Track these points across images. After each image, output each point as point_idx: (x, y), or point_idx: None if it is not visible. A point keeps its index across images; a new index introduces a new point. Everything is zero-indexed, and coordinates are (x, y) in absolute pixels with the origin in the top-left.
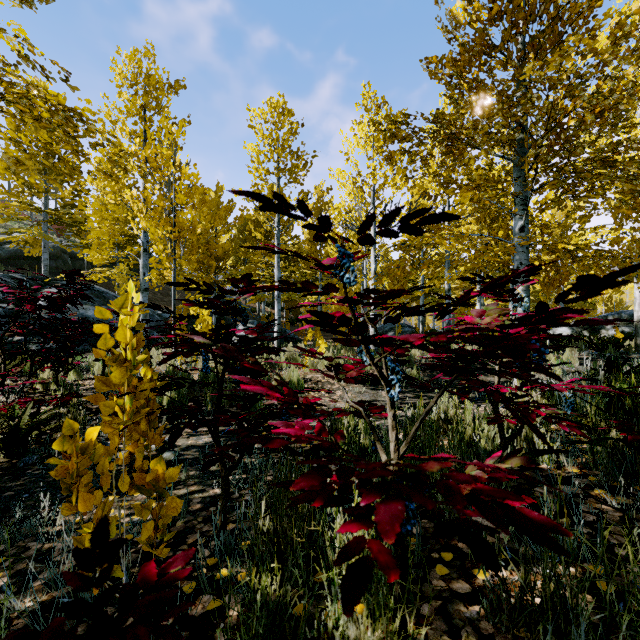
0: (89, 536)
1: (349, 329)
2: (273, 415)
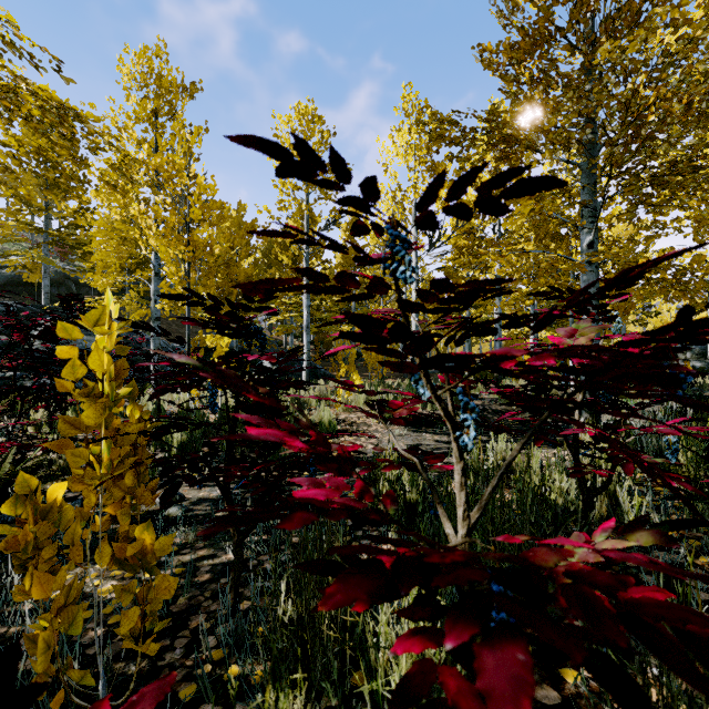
0: (45, 634)
1: (404, 346)
2: (297, 467)
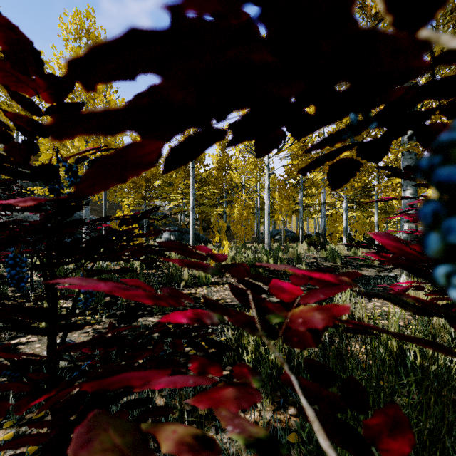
0: None
1: None
2: None
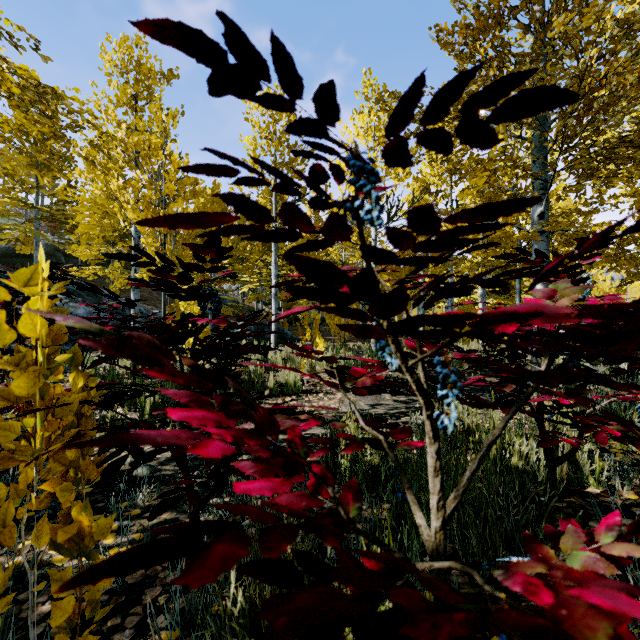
0: None
1: (370, 306)
2: None
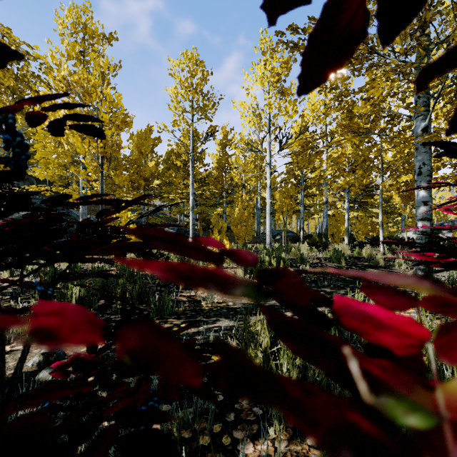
0: None
1: None
2: None
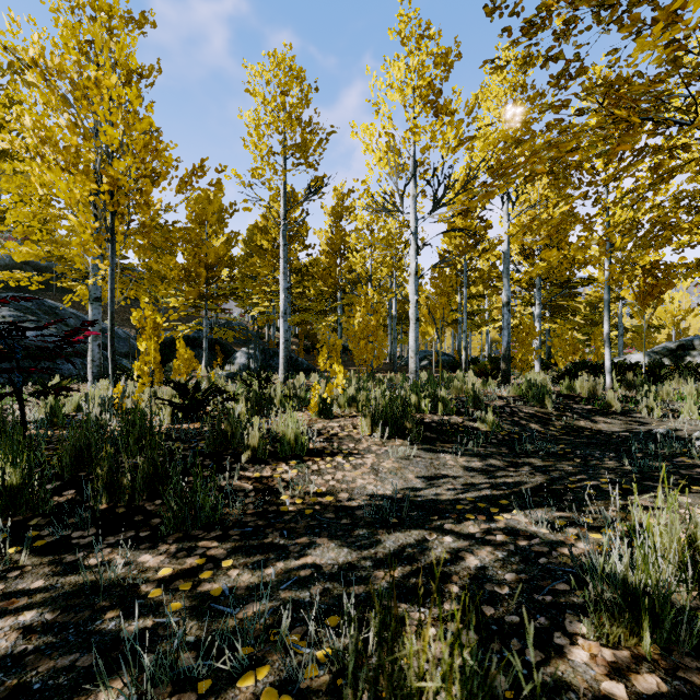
0: None
1: None
2: None
